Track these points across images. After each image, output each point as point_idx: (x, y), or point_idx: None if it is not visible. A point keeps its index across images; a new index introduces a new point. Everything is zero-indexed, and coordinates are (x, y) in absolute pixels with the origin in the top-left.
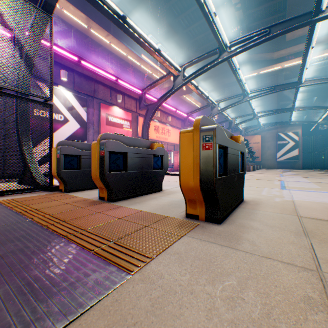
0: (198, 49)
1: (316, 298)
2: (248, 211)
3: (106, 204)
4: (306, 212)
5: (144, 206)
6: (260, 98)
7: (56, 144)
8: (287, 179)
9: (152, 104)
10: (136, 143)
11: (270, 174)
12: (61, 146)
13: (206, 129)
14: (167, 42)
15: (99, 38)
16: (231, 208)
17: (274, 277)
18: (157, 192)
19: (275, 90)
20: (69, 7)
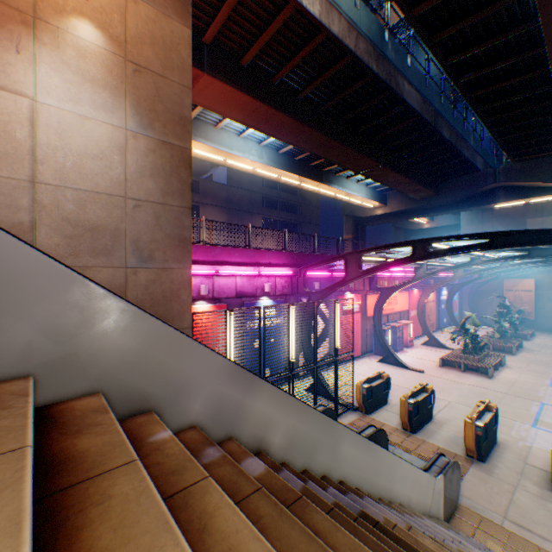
0: (430, 176)
1: (510, 490)
2: (497, 454)
3: (413, 436)
4: (530, 460)
5: (436, 441)
6: (533, 219)
7: (360, 383)
8: (551, 396)
9: (386, 288)
10: (418, 391)
11: (538, 373)
12: (366, 386)
13: (477, 425)
14: (391, 183)
15: (307, 187)
16: (488, 452)
17: (501, 485)
18: (430, 421)
19: (548, 261)
20: (287, 175)
